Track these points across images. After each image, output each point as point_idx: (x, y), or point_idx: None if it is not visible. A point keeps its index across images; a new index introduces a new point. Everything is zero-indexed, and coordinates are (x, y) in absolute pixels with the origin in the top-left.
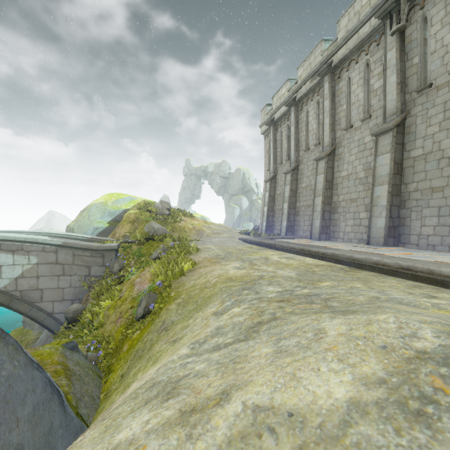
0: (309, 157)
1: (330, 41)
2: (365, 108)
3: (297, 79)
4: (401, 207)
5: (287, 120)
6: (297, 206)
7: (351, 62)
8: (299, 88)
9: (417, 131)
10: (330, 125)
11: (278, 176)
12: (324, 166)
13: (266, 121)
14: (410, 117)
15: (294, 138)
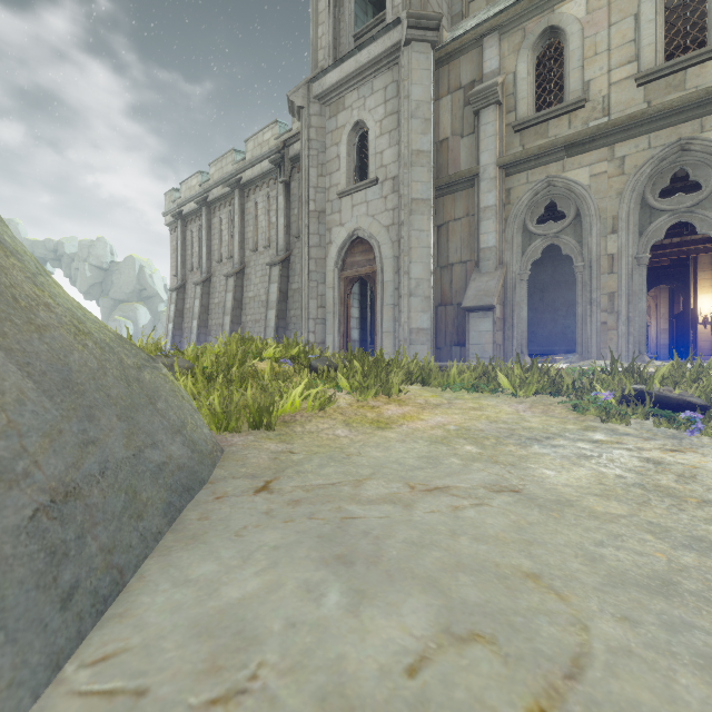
0: (222, 271)
1: (242, 154)
2: (267, 236)
3: (210, 177)
4: (286, 329)
5: (199, 220)
6: (210, 324)
7: (257, 188)
8: (211, 189)
9: (296, 268)
10: (240, 243)
11: (188, 286)
12: (233, 284)
13: (173, 211)
14: (293, 256)
15: (206, 245)
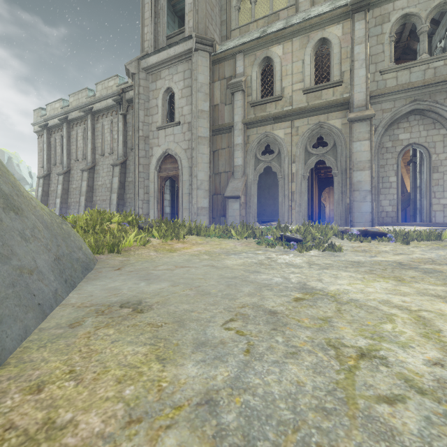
0: (79, 166)
1: (93, 92)
2: (111, 147)
3: (69, 104)
4: (124, 205)
5: (61, 131)
6: (69, 202)
7: (104, 115)
8: (70, 112)
9: (130, 168)
10: (92, 149)
11: (52, 175)
12: (87, 176)
13: (40, 123)
14: (128, 161)
15: (66, 148)
